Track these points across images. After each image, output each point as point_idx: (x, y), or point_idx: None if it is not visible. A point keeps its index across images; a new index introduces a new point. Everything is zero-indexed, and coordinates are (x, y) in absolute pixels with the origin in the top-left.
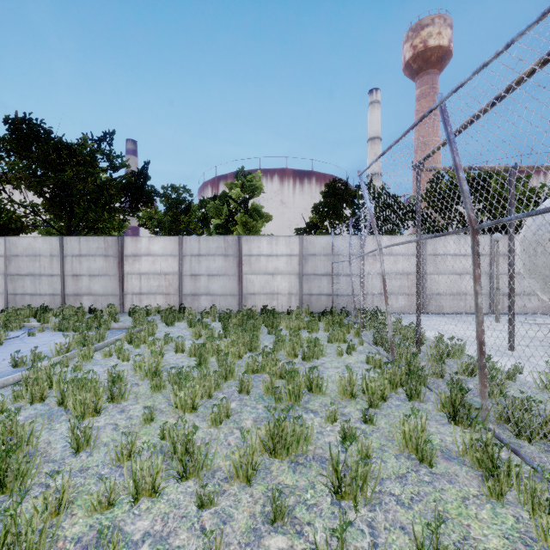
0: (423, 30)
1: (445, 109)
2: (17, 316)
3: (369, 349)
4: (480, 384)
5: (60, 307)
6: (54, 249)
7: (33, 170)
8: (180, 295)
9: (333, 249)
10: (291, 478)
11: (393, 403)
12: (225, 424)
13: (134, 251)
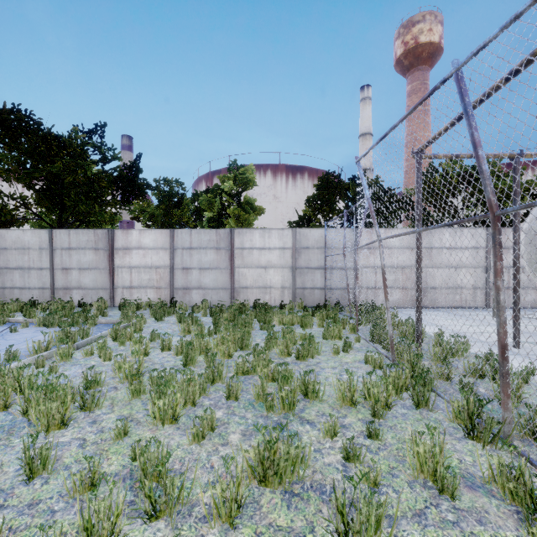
0: (414, 27)
1: (462, 77)
2: (4, 311)
3: (366, 346)
4: (502, 394)
5: (49, 301)
6: (43, 242)
7: (22, 162)
8: (171, 288)
9: (326, 242)
10: (285, 516)
11: (398, 411)
12: (209, 438)
13: (125, 244)
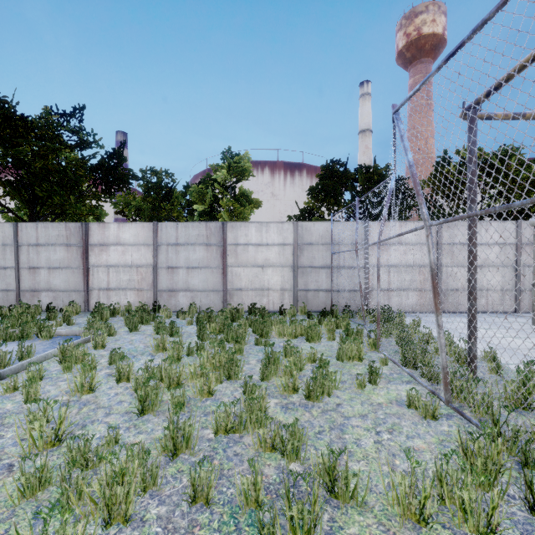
0: (417, 17)
1: None
2: None
3: (397, 372)
4: None
5: (11, 305)
6: (7, 237)
7: None
8: (154, 290)
9: (332, 237)
10: None
11: None
12: None
13: (101, 239)
